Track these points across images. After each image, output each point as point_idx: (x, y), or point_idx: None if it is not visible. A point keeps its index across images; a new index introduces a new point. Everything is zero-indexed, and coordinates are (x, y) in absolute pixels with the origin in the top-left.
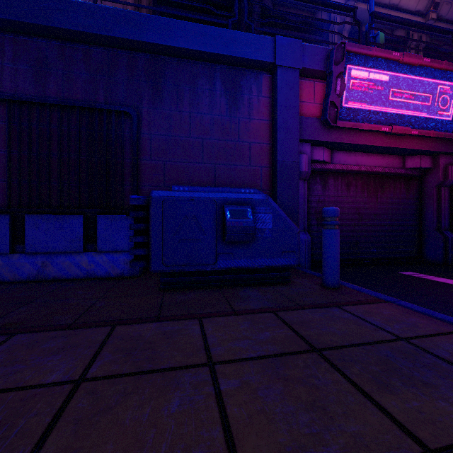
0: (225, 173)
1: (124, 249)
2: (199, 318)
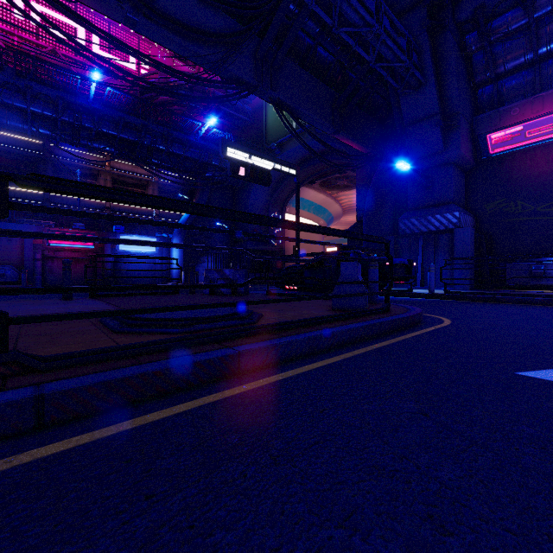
0: (7, 259)
1: None
2: None
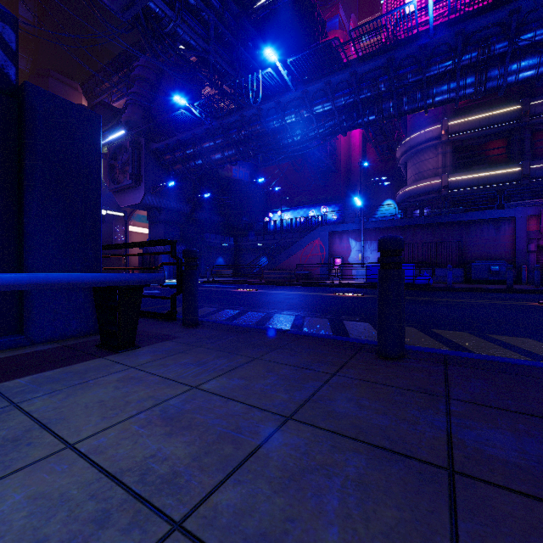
0: (493, 253)
1: (459, 276)
2: (484, 284)
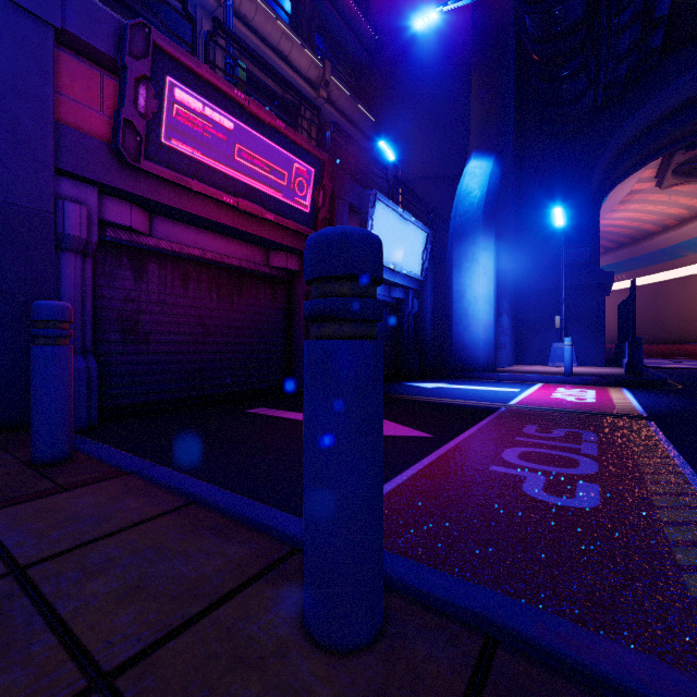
0: None
1: None
2: None
